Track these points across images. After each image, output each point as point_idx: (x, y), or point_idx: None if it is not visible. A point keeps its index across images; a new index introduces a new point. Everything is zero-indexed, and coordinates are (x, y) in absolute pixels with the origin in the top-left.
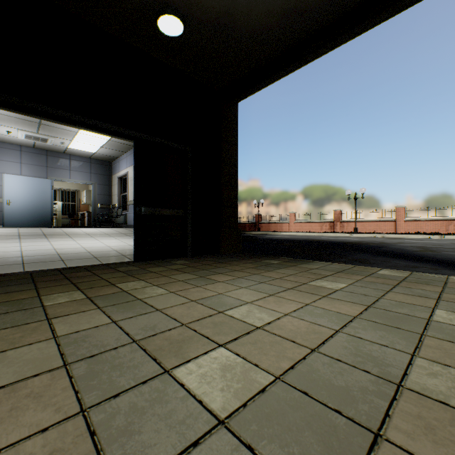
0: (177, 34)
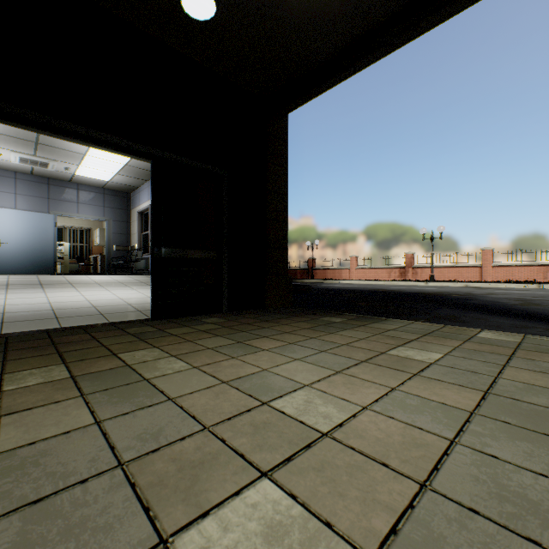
0: (207, 17)
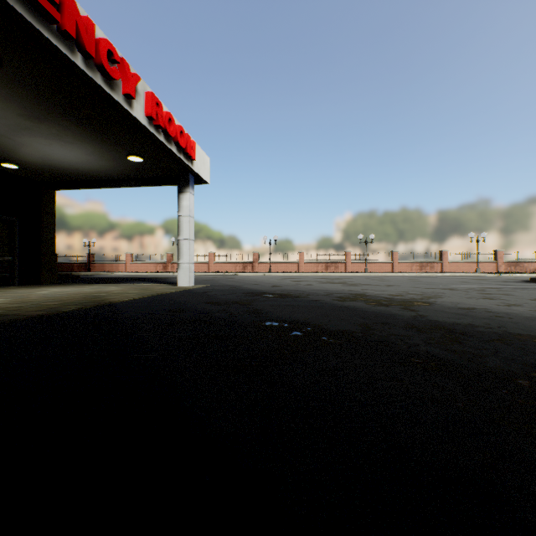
0: (14, 168)
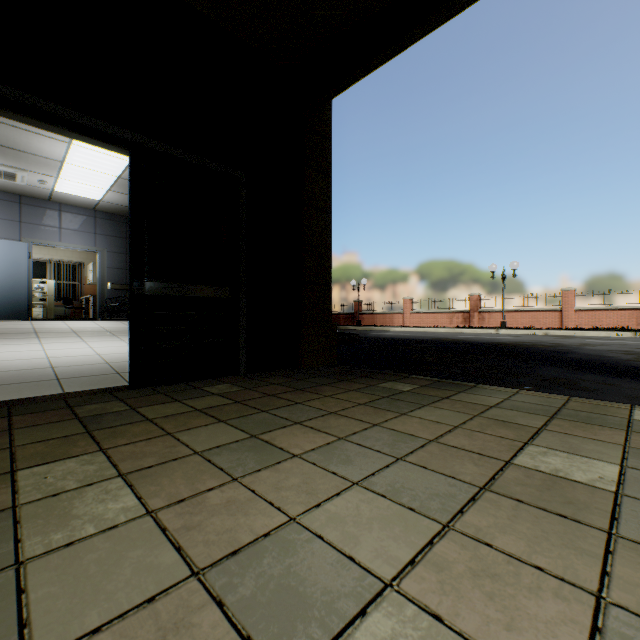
0: None
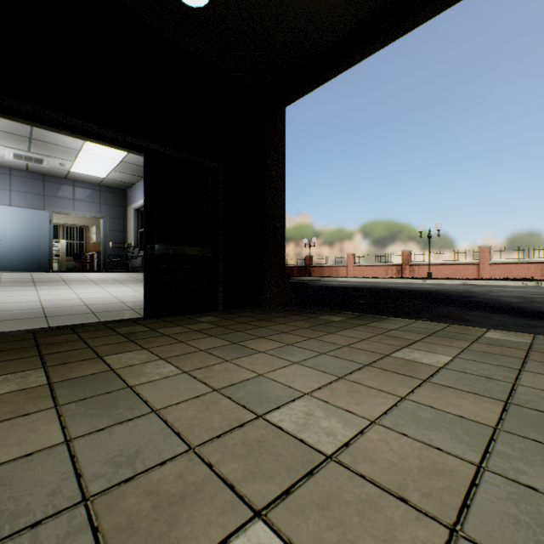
0: (201, 3)
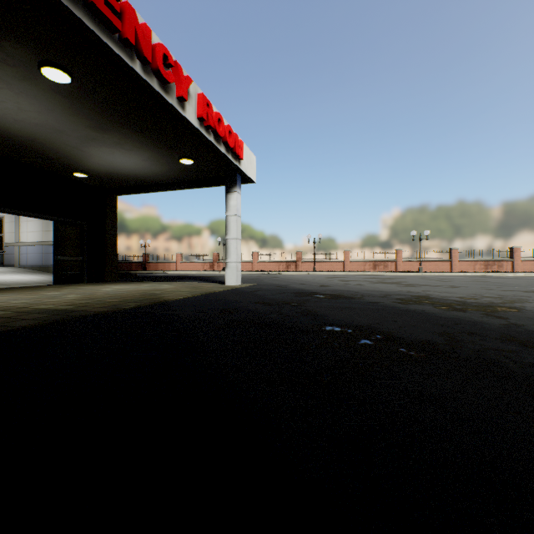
0: (83, 177)
